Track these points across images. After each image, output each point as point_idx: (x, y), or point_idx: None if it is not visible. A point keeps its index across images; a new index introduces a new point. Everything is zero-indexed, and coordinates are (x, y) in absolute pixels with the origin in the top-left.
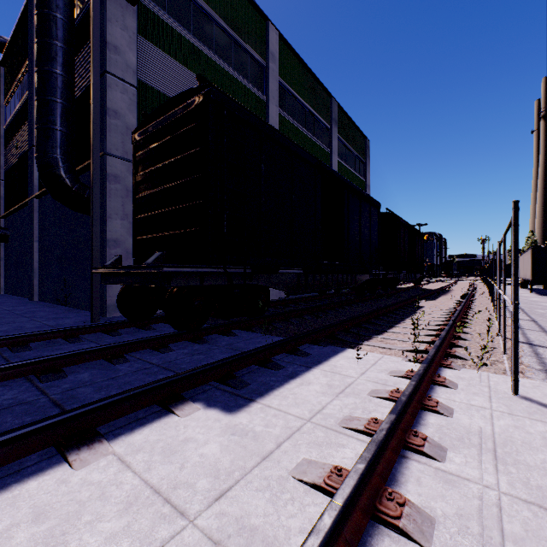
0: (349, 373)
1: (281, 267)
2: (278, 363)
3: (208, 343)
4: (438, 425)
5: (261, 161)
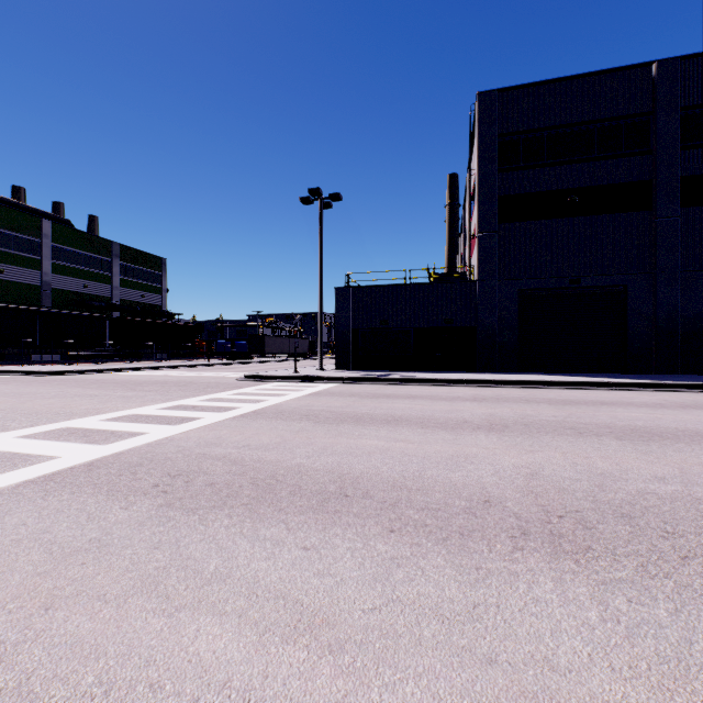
0: None
1: (10, 347)
2: None
3: None
4: None
5: None
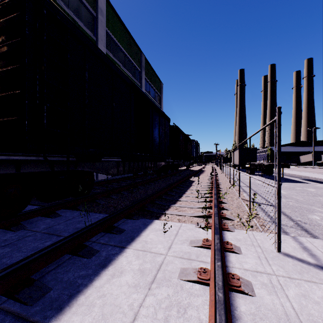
0: (159, 250)
1: (104, 157)
2: (92, 248)
3: (24, 228)
4: (251, 314)
5: (86, 70)
